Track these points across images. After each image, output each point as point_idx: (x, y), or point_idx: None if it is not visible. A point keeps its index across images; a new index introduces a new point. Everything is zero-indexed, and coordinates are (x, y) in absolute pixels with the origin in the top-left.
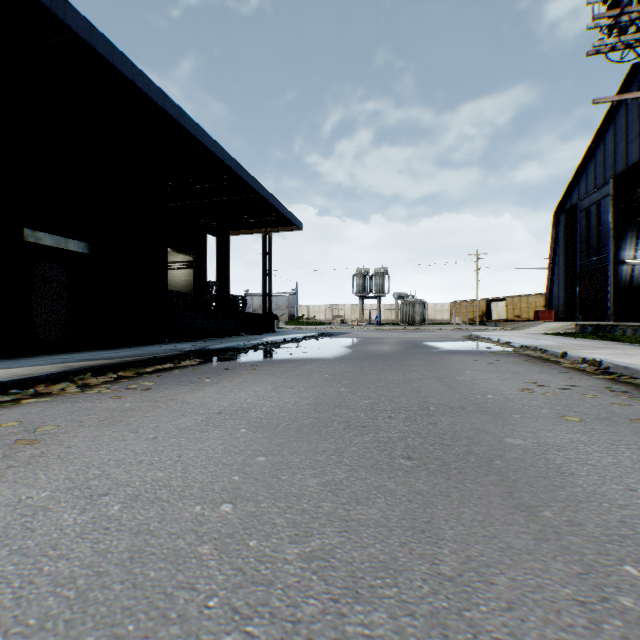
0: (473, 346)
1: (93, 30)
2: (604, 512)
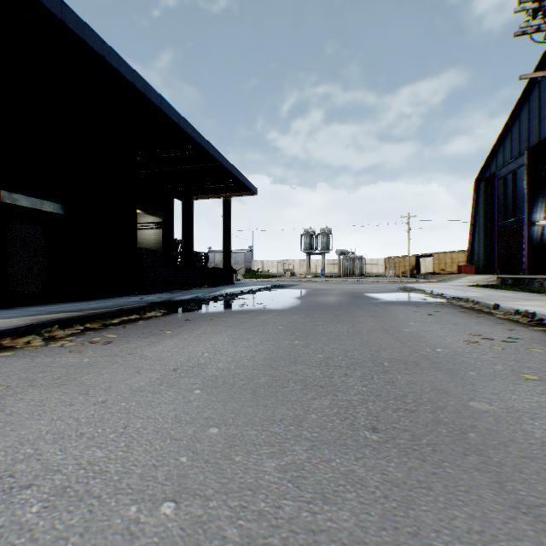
0: (409, 297)
1: (64, 7)
2: None
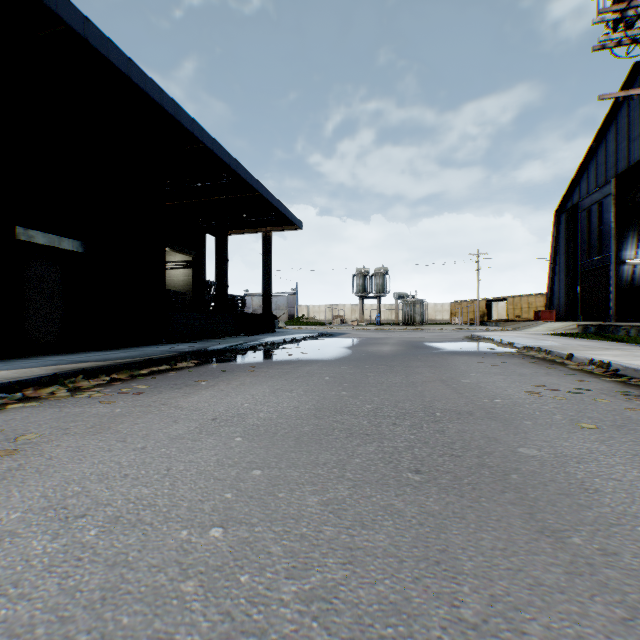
0: (475, 347)
1: (87, 22)
2: (639, 538)
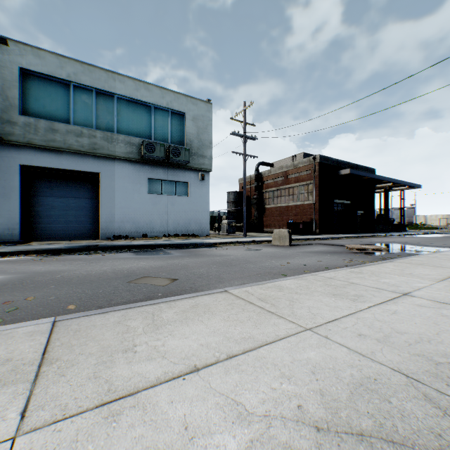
0: None
1: (372, 174)
2: None
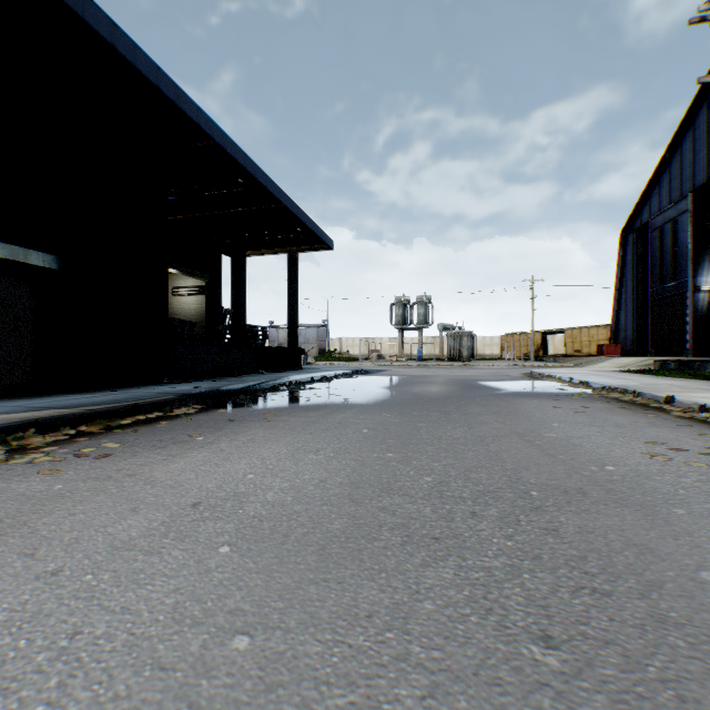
0: (541, 387)
1: None
2: None
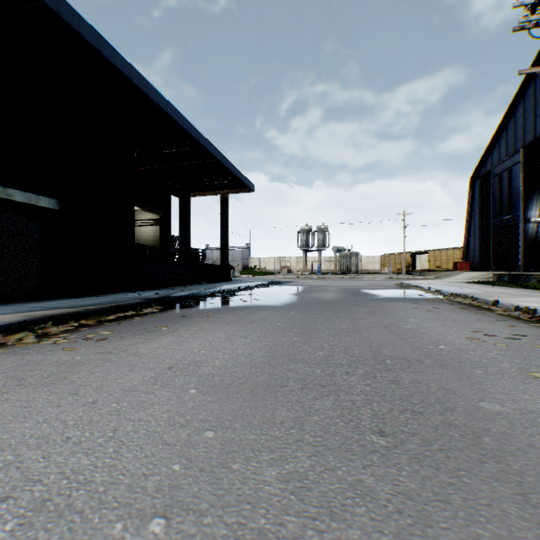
0: (407, 293)
1: None
2: None
